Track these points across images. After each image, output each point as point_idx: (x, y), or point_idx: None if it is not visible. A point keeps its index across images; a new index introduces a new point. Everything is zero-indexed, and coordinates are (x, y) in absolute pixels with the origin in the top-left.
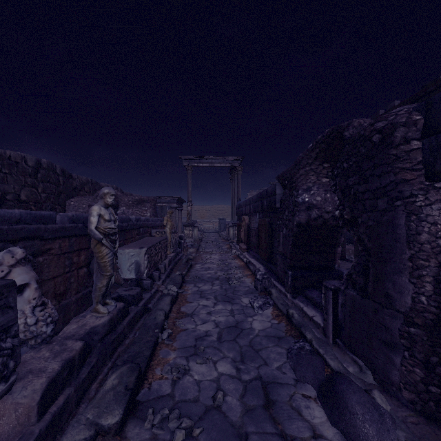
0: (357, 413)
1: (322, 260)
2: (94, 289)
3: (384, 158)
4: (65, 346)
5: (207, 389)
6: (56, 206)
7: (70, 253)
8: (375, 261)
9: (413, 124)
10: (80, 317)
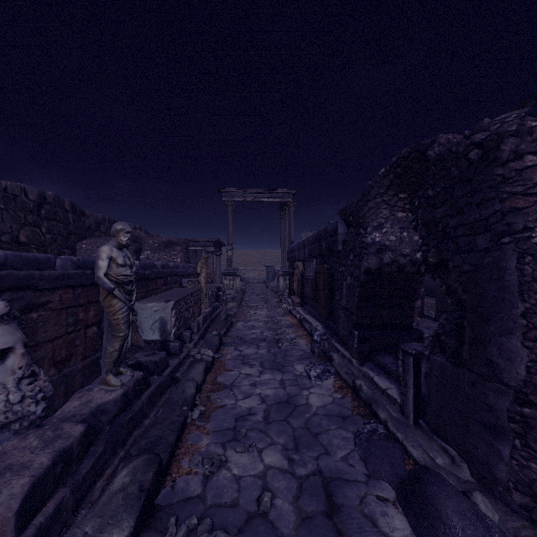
0: (454, 526)
1: (396, 317)
2: (104, 354)
3: (485, 180)
4: (61, 431)
5: (250, 488)
6: (65, 250)
7: (75, 307)
8: (472, 318)
9: (528, 132)
10: (85, 391)
